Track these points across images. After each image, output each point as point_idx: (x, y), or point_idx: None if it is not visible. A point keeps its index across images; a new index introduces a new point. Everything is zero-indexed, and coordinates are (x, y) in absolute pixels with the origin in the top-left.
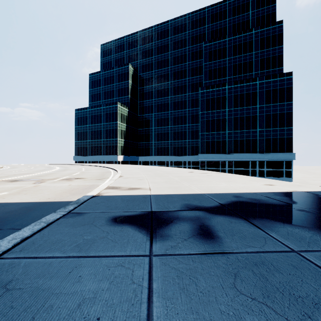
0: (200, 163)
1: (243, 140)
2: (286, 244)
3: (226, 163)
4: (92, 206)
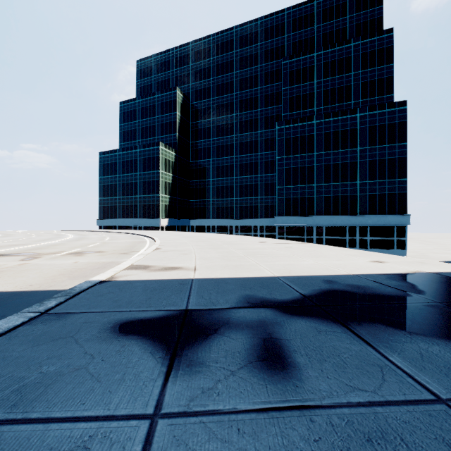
0: (278, 229)
1: (338, 196)
2: (422, 381)
3: (314, 230)
4: (89, 300)
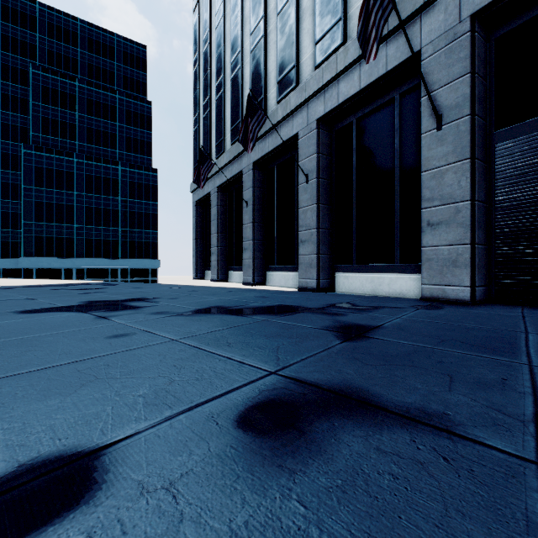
0: (24, 272)
1: (100, 240)
2: (39, 288)
3: (75, 272)
4: None
